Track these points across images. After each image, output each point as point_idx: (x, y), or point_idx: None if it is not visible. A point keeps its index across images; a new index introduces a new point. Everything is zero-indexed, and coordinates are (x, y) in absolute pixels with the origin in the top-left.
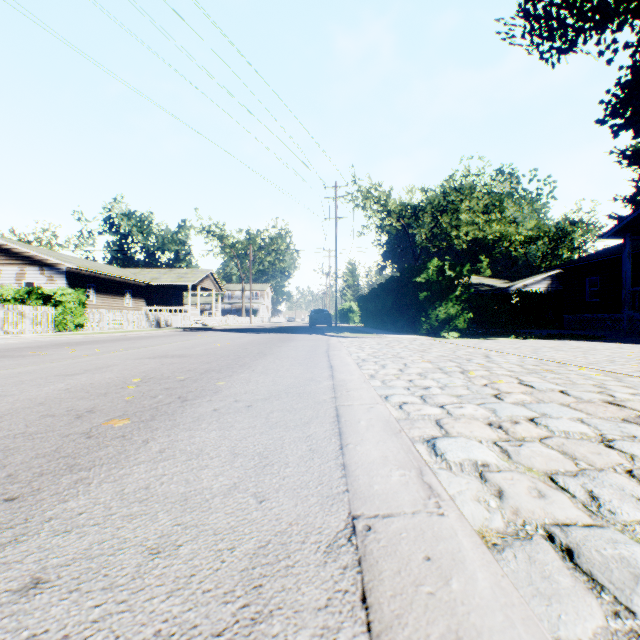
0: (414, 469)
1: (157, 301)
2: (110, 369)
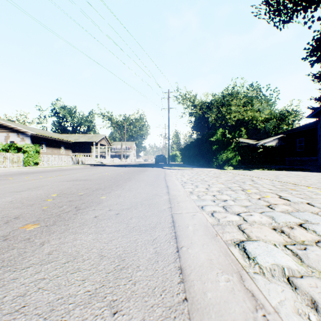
0: (235, 273)
1: (77, 151)
2: (42, 188)
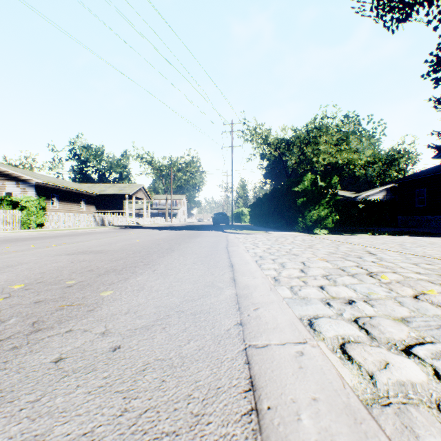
0: None
1: (104, 207)
2: (14, 268)
